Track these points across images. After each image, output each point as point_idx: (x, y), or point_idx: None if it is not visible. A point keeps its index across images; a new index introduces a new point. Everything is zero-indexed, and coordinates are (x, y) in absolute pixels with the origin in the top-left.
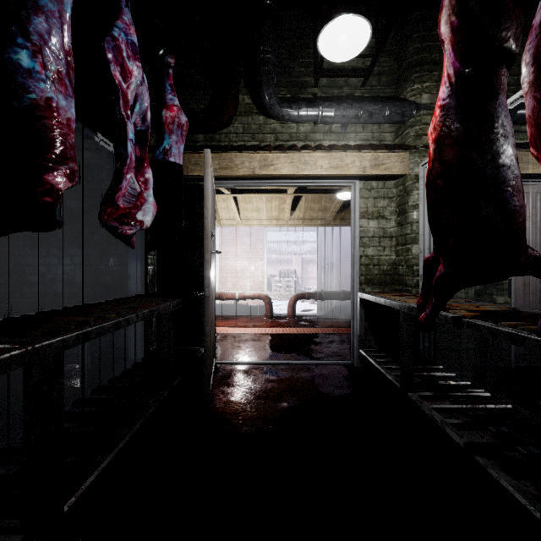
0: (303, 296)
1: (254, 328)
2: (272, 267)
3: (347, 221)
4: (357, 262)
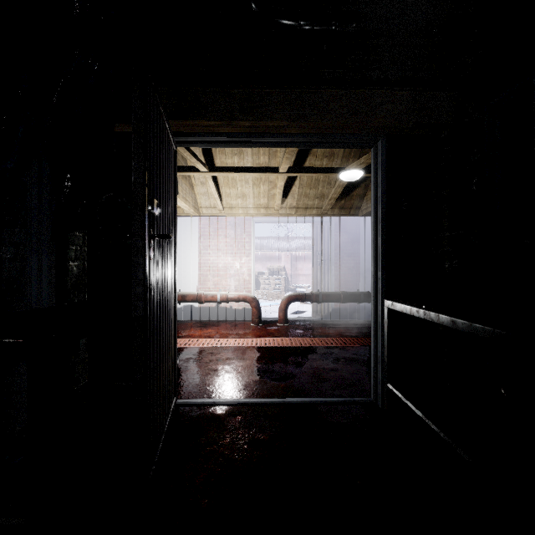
0: (296, 298)
1: (237, 339)
2: (260, 264)
3: (346, 211)
4: (384, 256)
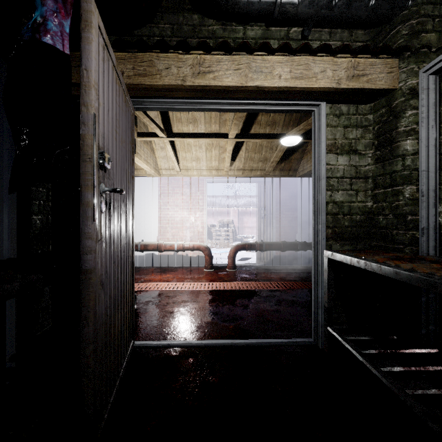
0: (243, 247)
1: (192, 283)
2: (213, 218)
3: (286, 173)
4: (324, 210)
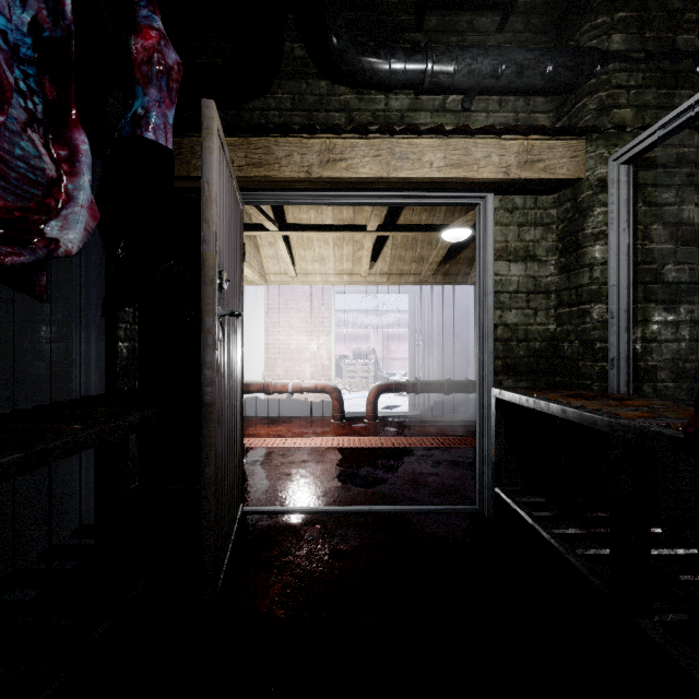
0: (388, 387)
1: (314, 438)
2: (343, 345)
3: (452, 278)
4: (491, 335)
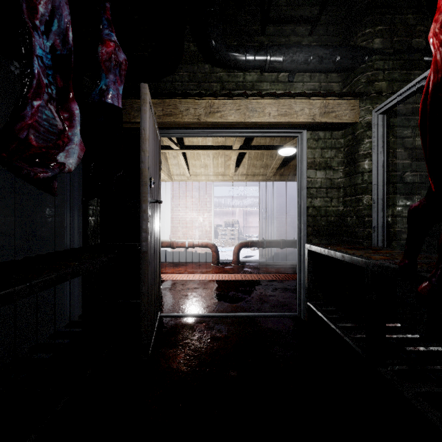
0: (246, 244)
1: (201, 275)
2: (218, 218)
3: (285, 177)
4: (305, 213)
